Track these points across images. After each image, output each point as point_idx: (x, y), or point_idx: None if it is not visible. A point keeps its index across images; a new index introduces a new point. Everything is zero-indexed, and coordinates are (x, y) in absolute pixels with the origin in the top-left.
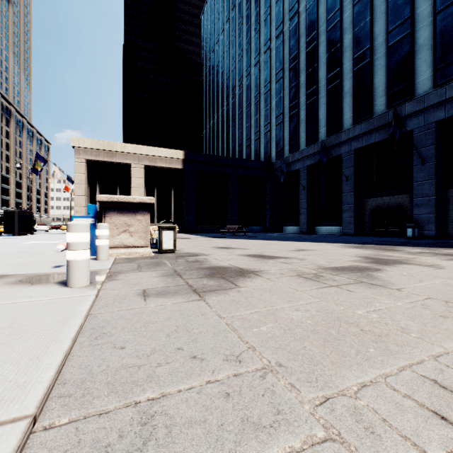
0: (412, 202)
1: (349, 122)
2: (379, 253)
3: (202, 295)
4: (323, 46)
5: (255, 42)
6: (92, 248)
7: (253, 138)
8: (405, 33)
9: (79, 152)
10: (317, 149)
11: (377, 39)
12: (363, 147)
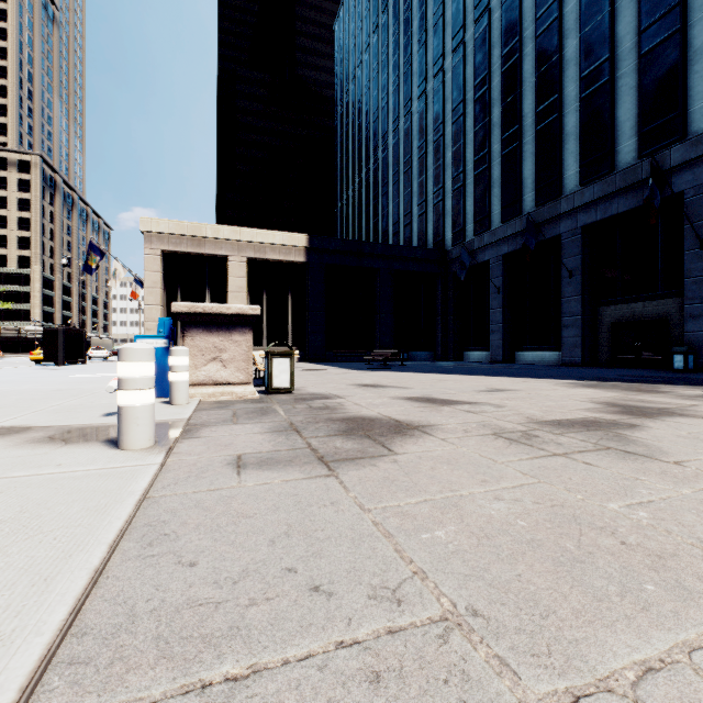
0: (682, 312)
1: (573, 182)
2: (631, 397)
3: (332, 467)
4: (530, 60)
5: (418, 61)
6: (165, 385)
7: (415, 212)
8: (670, 31)
9: (151, 240)
10: (520, 227)
11: (622, 45)
12: (597, 222)
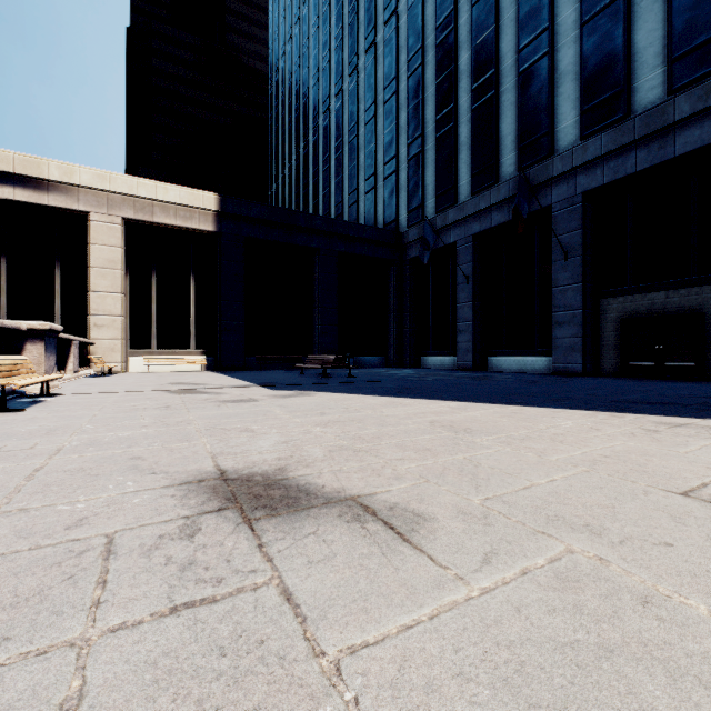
0: None
1: (570, 136)
2: None
3: None
4: None
5: (366, 7)
6: None
7: (362, 189)
8: None
9: None
10: (497, 198)
11: None
12: (604, 186)
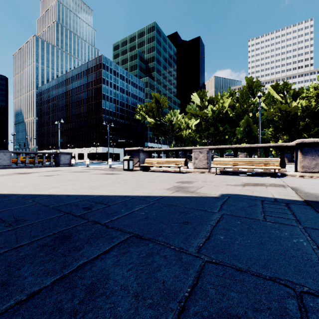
0: None
1: None
2: None
3: (90, 168)
4: None
5: None
6: None
7: None
8: None
9: None
10: None
11: None
12: None
